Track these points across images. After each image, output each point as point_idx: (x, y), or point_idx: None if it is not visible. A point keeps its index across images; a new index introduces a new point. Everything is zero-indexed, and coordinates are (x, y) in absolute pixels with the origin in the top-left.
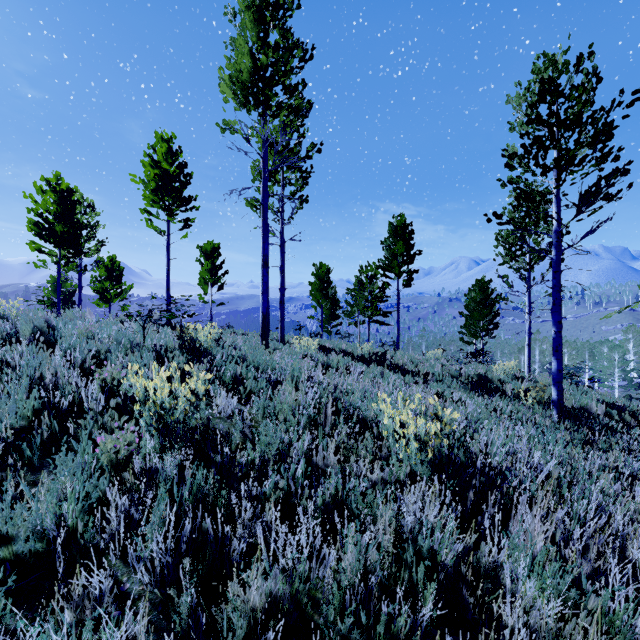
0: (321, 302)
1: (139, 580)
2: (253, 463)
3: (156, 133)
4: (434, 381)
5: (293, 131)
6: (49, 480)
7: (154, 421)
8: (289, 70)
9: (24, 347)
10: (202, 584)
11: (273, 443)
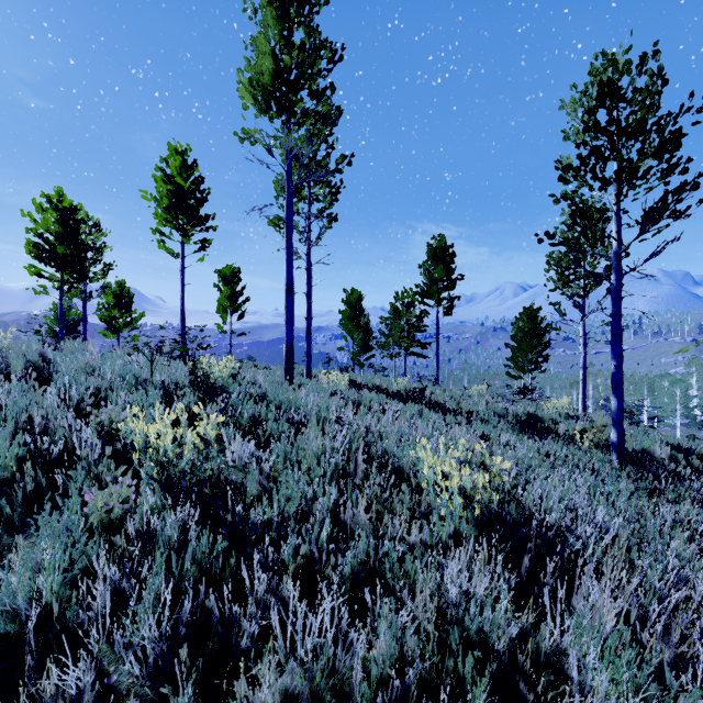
0: (352, 332)
1: (129, 670)
2: (270, 522)
3: (169, 145)
4: (478, 421)
5: (321, 142)
6: (30, 543)
7: (155, 472)
8: (316, 73)
9: (14, 384)
10: (204, 677)
11: (294, 498)
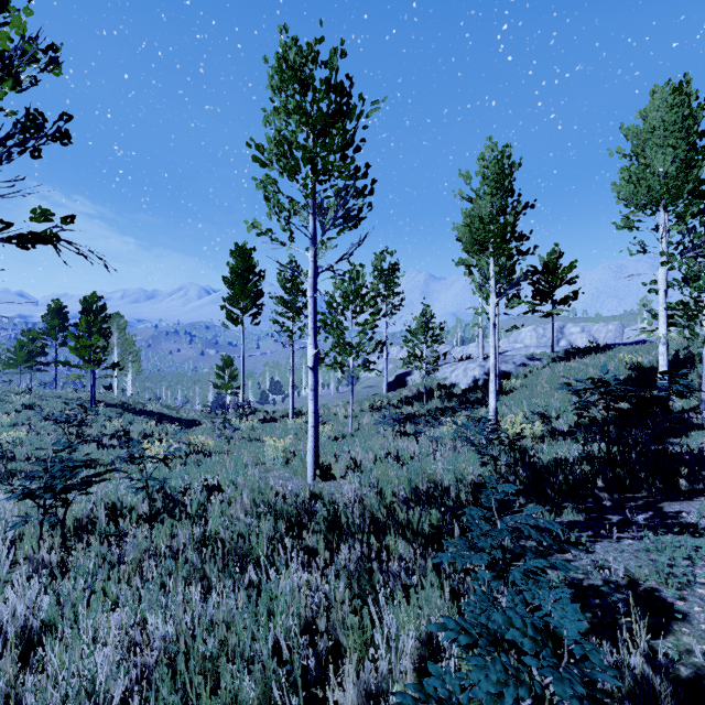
0: None
1: None
2: None
3: None
4: (53, 397)
5: None
6: None
7: None
8: None
9: None
10: None
11: None
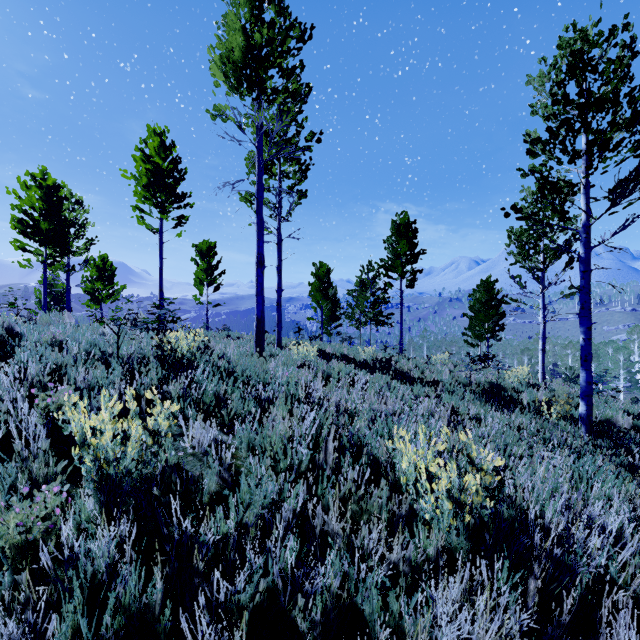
0: (321, 303)
1: None
2: (225, 537)
3: (148, 126)
4: (445, 392)
5: (291, 120)
6: None
7: (94, 473)
8: (286, 51)
9: None
10: None
11: (255, 503)
